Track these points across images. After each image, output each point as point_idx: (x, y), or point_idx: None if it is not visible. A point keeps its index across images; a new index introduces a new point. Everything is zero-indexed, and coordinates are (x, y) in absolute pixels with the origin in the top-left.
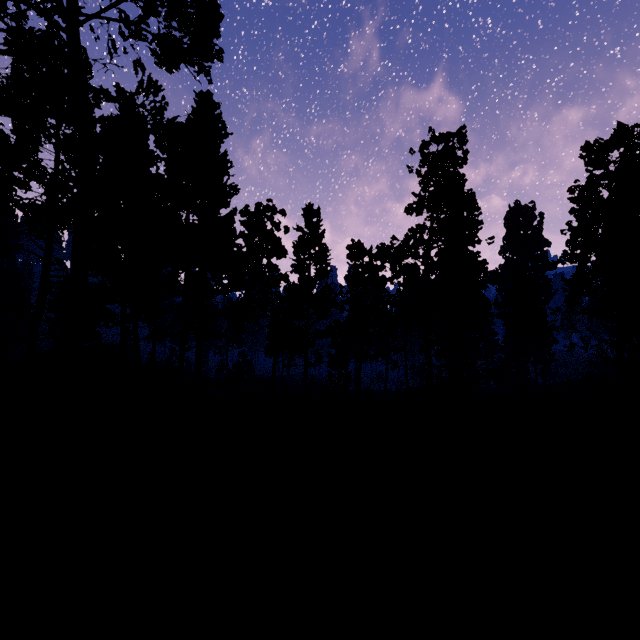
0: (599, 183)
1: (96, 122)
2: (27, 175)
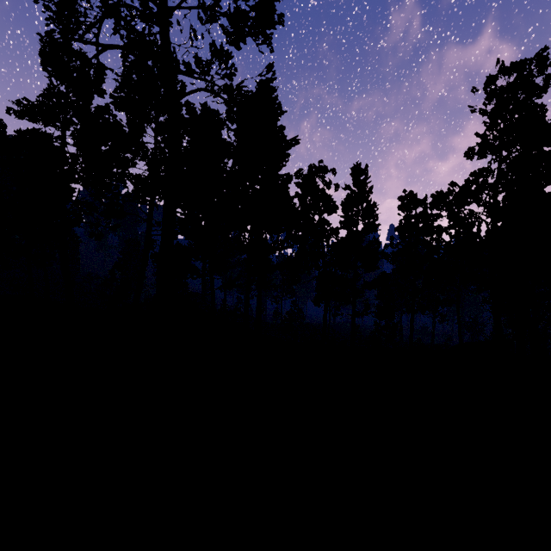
0: None
1: (180, 97)
2: (135, 155)
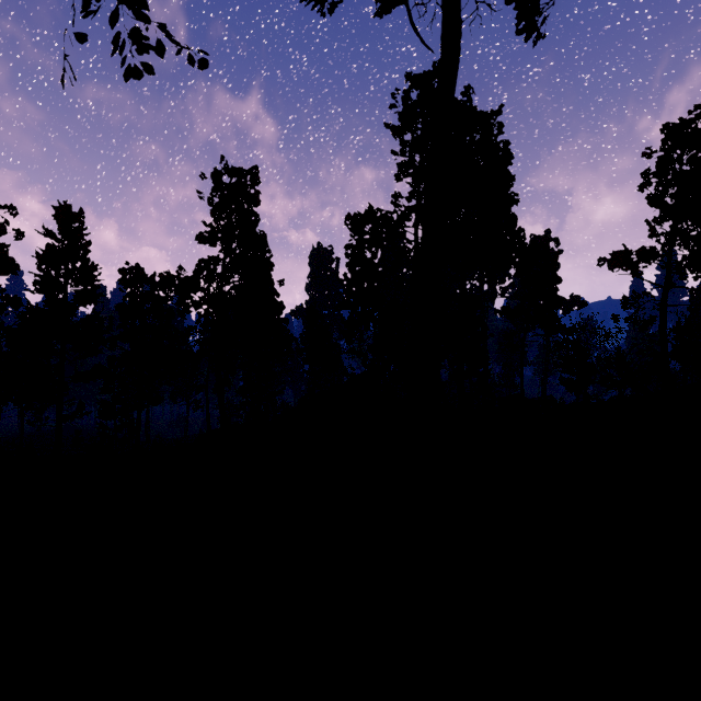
0: (364, 246)
1: None
2: None
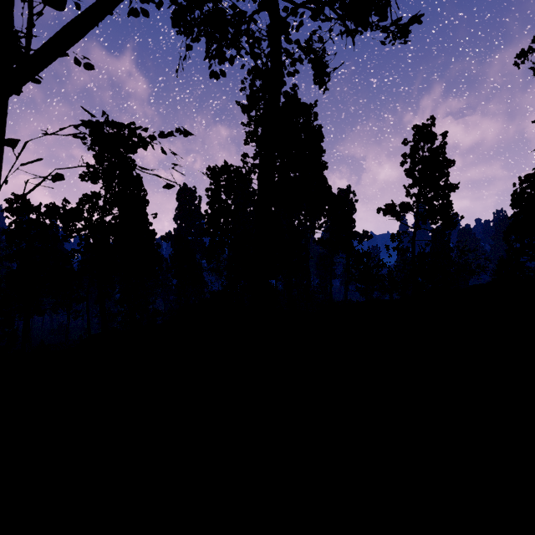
0: (221, 190)
1: None
2: None
